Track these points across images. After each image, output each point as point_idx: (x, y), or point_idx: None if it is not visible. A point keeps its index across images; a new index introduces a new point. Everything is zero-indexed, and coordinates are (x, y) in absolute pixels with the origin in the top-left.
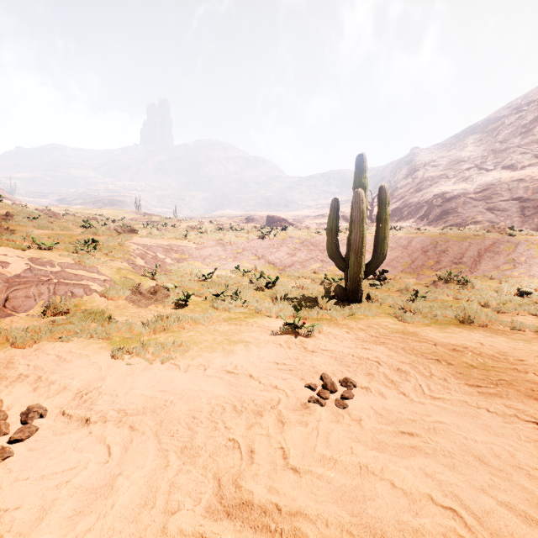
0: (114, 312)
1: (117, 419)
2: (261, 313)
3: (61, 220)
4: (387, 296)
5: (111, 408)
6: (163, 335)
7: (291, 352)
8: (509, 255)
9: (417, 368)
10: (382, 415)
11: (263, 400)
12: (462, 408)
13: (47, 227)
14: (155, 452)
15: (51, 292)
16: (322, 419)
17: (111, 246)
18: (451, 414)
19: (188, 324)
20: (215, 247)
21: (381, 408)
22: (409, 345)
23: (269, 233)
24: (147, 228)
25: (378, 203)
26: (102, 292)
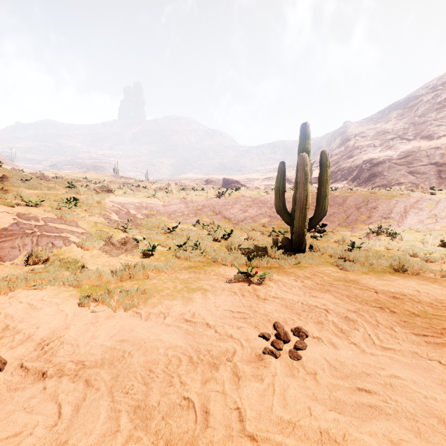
0: (88, 261)
1: (74, 372)
2: (218, 261)
3: (50, 182)
4: (327, 246)
5: (70, 360)
6: (129, 283)
7: (245, 300)
8: (432, 211)
9: (363, 316)
10: (336, 368)
11: (219, 351)
12: (414, 359)
13: (36, 187)
14: (107, 413)
15: (34, 243)
16: (277, 374)
17: (90, 204)
18: (404, 367)
19: (153, 272)
20: (179, 204)
21: (334, 360)
22: (352, 292)
23: (225, 192)
24: (123, 188)
25: (320, 165)
26: (80, 243)
